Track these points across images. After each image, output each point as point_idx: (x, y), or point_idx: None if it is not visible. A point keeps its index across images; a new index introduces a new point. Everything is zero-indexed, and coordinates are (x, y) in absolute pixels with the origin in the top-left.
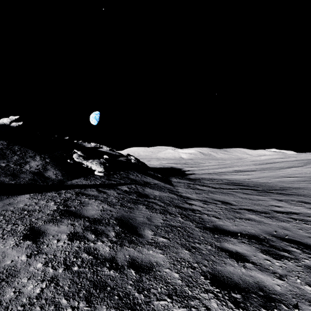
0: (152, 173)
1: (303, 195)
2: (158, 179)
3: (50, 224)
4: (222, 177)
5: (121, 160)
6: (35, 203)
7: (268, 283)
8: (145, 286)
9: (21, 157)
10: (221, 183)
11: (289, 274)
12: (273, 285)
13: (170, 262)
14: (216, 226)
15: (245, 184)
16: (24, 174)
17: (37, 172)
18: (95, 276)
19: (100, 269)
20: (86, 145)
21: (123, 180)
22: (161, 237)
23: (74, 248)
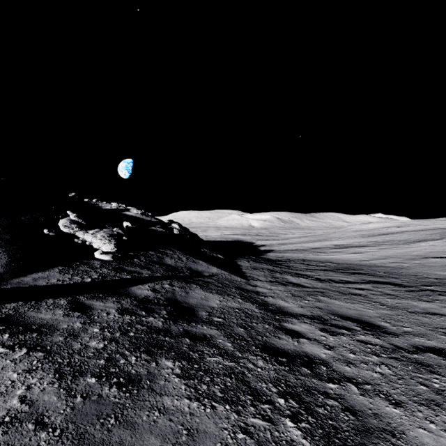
0: (208, 251)
1: None
2: (217, 264)
3: None
4: (319, 257)
5: (155, 230)
6: None
7: None
8: None
9: None
10: (326, 269)
11: None
12: None
13: None
14: None
15: (368, 271)
16: None
17: None
18: None
19: None
20: (103, 206)
21: (149, 269)
22: None
23: None
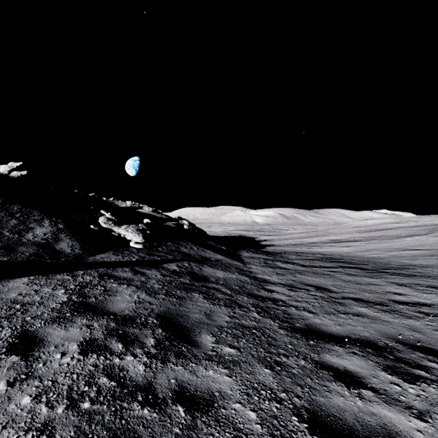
0: (214, 244)
1: (434, 276)
2: (221, 253)
3: (53, 326)
4: (313, 250)
5: (169, 226)
6: (35, 292)
7: (403, 427)
8: (200, 437)
9: (21, 222)
10: (312, 259)
11: (434, 410)
12: (411, 432)
13: (242, 390)
14: (310, 325)
15: (347, 260)
16: (24, 246)
17: (43, 243)
18: (117, 420)
19: (127, 407)
20: (119, 204)
21: (171, 255)
22: (226, 347)
23: (87, 367)
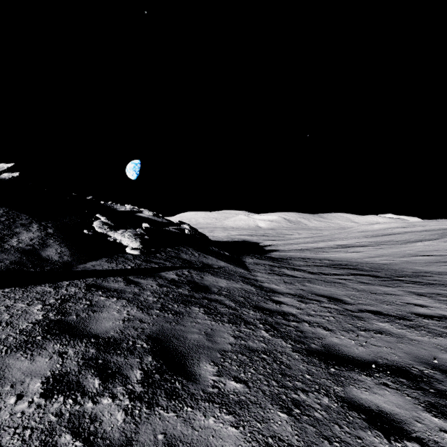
0: (216, 249)
1: None
2: (224, 259)
3: (16, 355)
4: (319, 256)
5: (169, 230)
6: (6, 308)
7: None
8: None
9: (6, 226)
10: (320, 265)
11: None
12: None
13: None
14: (328, 347)
15: (357, 267)
16: (5, 253)
17: (28, 249)
18: None
19: None
20: (118, 208)
21: (170, 262)
22: (231, 380)
23: (47, 417)
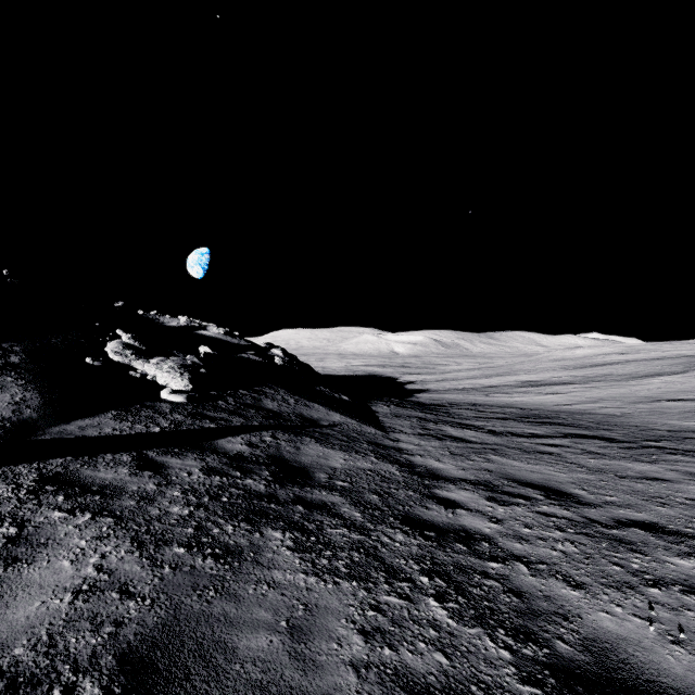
0: (327, 391)
1: None
2: (341, 409)
3: None
4: (497, 400)
5: (247, 359)
6: None
7: None
8: None
9: None
10: (504, 417)
11: None
12: None
13: None
14: (600, 650)
15: (568, 420)
16: None
17: None
18: None
19: None
20: (166, 322)
21: (242, 416)
22: None
23: None
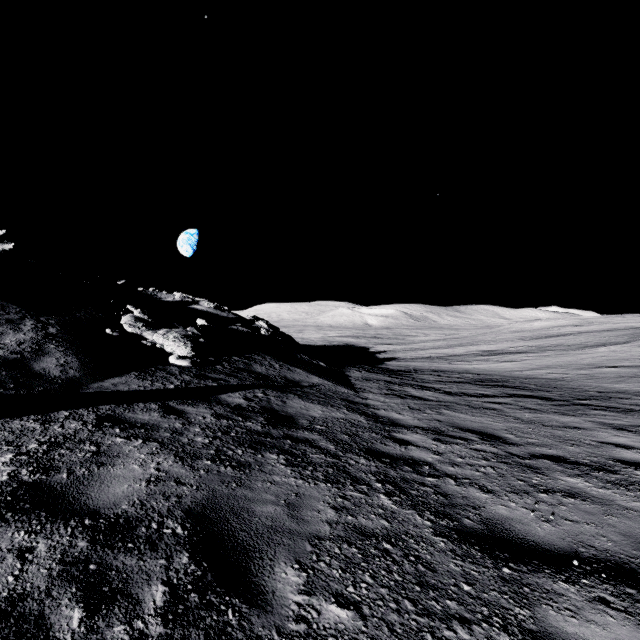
0: (307, 358)
1: None
2: (319, 373)
3: None
4: (458, 367)
5: (237, 330)
6: None
7: None
8: None
9: None
10: (461, 381)
11: None
12: None
13: None
14: (492, 524)
15: (515, 383)
16: None
17: (13, 359)
18: None
19: None
20: (163, 297)
21: (237, 377)
22: (330, 603)
23: None
